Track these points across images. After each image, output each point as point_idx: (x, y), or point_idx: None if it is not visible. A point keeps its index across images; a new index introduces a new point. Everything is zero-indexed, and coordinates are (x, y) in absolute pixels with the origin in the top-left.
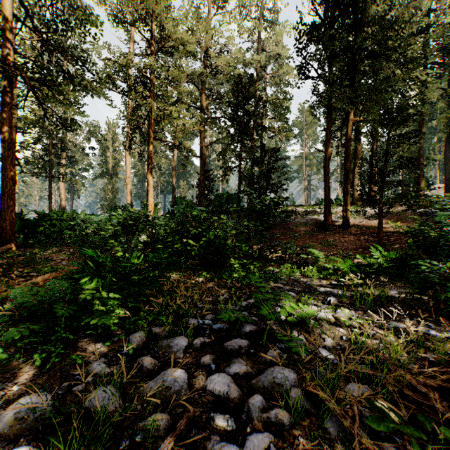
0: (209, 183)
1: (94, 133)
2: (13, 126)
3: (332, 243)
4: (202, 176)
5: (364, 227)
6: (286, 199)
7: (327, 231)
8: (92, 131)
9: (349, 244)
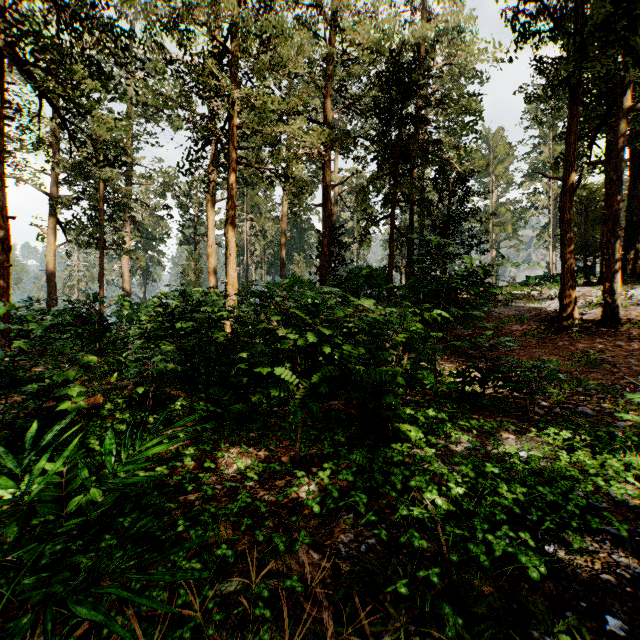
0: (339, 249)
1: (169, 186)
2: (3, 152)
3: (600, 359)
4: (325, 238)
5: None
6: None
7: (571, 332)
8: (166, 181)
9: None
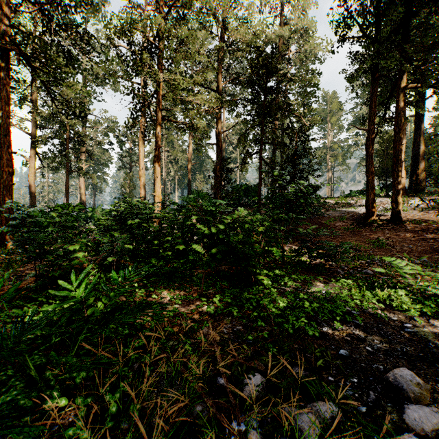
0: (226, 173)
1: (112, 128)
2: (9, 110)
3: (386, 243)
4: (218, 165)
5: (423, 222)
6: (318, 188)
7: (372, 227)
8: (110, 126)
9: (410, 244)
